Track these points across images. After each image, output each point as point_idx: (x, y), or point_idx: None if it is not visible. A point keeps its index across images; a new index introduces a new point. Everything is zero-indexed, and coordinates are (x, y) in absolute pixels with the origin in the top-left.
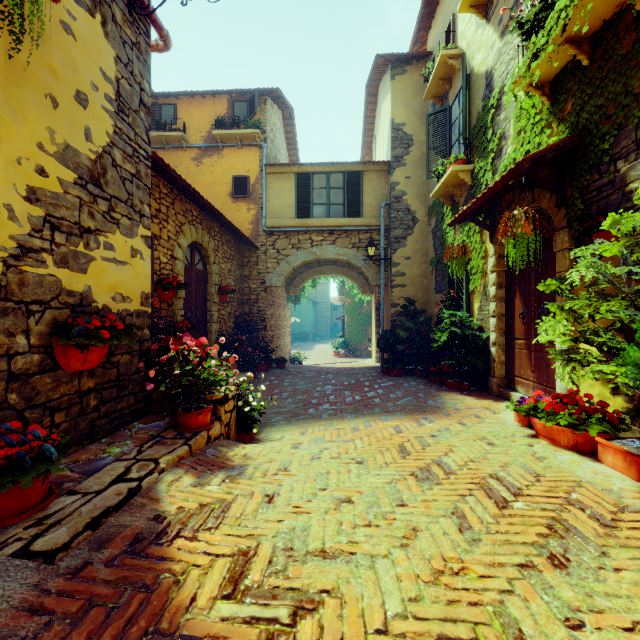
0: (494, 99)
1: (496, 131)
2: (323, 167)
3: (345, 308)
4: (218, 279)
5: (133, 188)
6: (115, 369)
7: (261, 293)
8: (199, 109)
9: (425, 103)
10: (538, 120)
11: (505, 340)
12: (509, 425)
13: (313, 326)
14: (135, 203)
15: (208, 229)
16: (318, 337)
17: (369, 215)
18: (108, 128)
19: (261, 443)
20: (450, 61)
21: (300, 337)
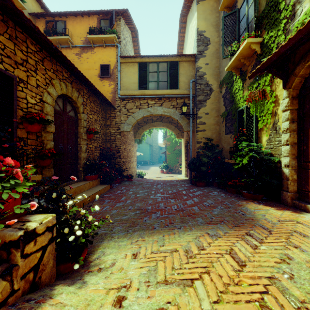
0: None
1: (288, 2)
2: (155, 58)
3: (166, 147)
4: (86, 124)
5: None
6: None
7: (117, 135)
8: (80, 24)
9: (217, 18)
10: None
11: (297, 163)
12: None
13: (149, 157)
14: None
15: (78, 89)
16: (152, 163)
17: (183, 88)
18: None
19: (85, 278)
20: None
21: (143, 163)
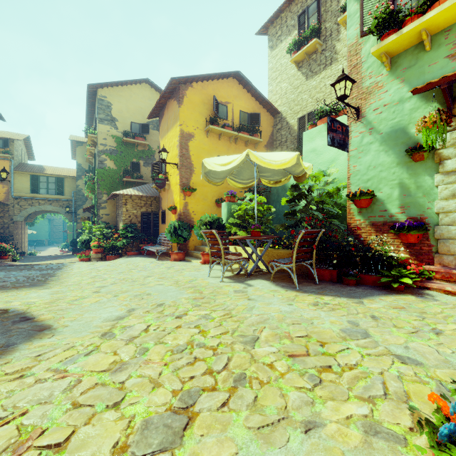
0: None
1: None
2: (45, 174)
3: (67, 226)
4: None
5: None
6: None
7: (11, 224)
8: None
9: None
10: None
11: None
12: None
13: (49, 235)
14: None
15: None
16: (53, 243)
17: (68, 195)
18: None
19: None
20: (90, 159)
21: (37, 243)
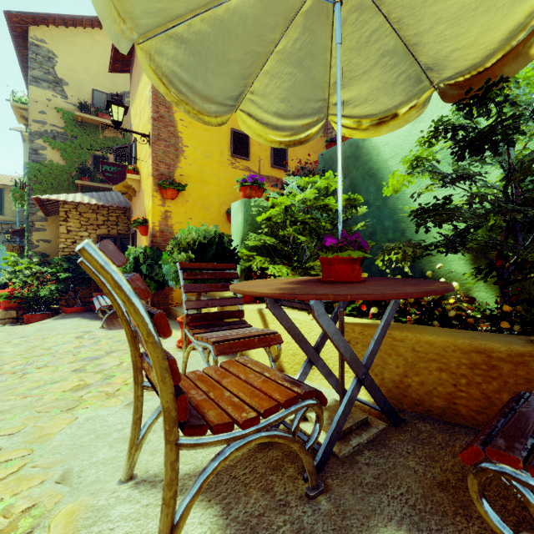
0: None
1: None
2: None
3: None
4: None
5: None
6: None
7: None
8: None
9: None
10: None
11: None
12: None
13: None
14: None
15: None
16: None
17: (10, 214)
18: None
19: None
20: None
21: None
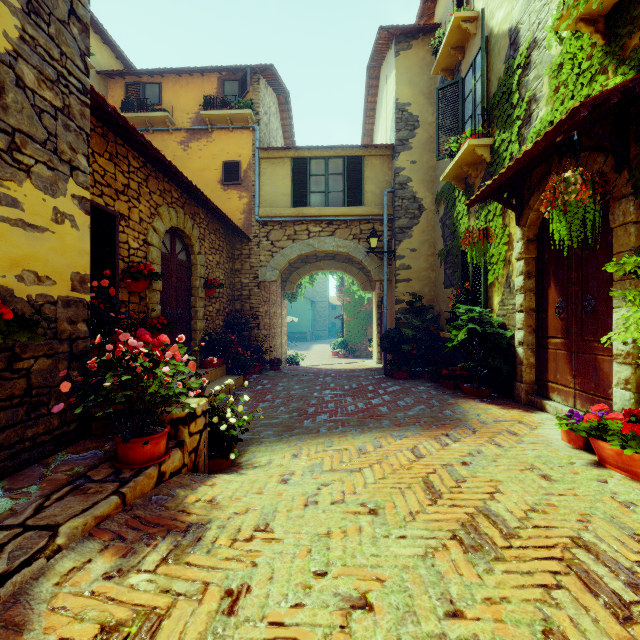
0: (521, 57)
1: (523, 94)
2: (321, 151)
3: (344, 306)
4: (204, 271)
5: (58, 127)
6: (22, 379)
7: (254, 288)
8: (186, 88)
9: (432, 81)
10: (584, 69)
11: (535, 339)
12: (557, 446)
13: (311, 326)
14: (61, 149)
15: (192, 215)
16: (316, 337)
17: (371, 204)
18: (8, 29)
19: (241, 472)
20: (464, 25)
21: (298, 337)
